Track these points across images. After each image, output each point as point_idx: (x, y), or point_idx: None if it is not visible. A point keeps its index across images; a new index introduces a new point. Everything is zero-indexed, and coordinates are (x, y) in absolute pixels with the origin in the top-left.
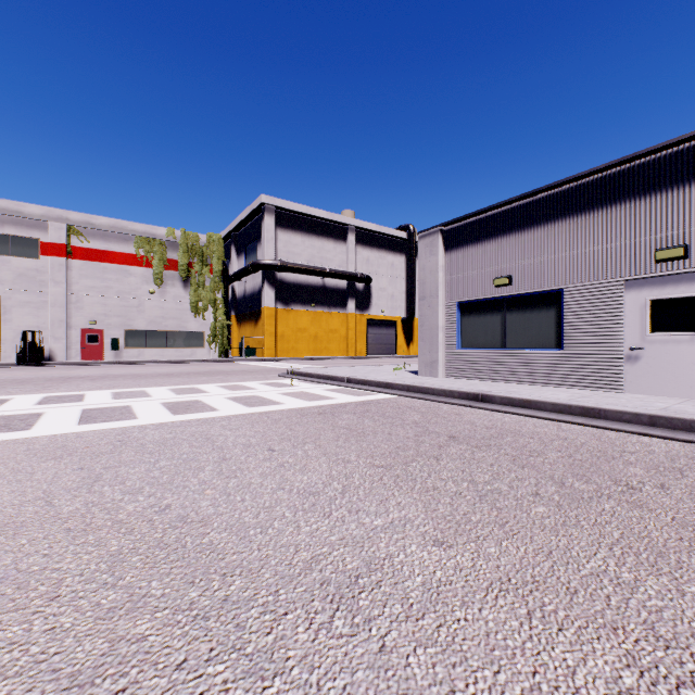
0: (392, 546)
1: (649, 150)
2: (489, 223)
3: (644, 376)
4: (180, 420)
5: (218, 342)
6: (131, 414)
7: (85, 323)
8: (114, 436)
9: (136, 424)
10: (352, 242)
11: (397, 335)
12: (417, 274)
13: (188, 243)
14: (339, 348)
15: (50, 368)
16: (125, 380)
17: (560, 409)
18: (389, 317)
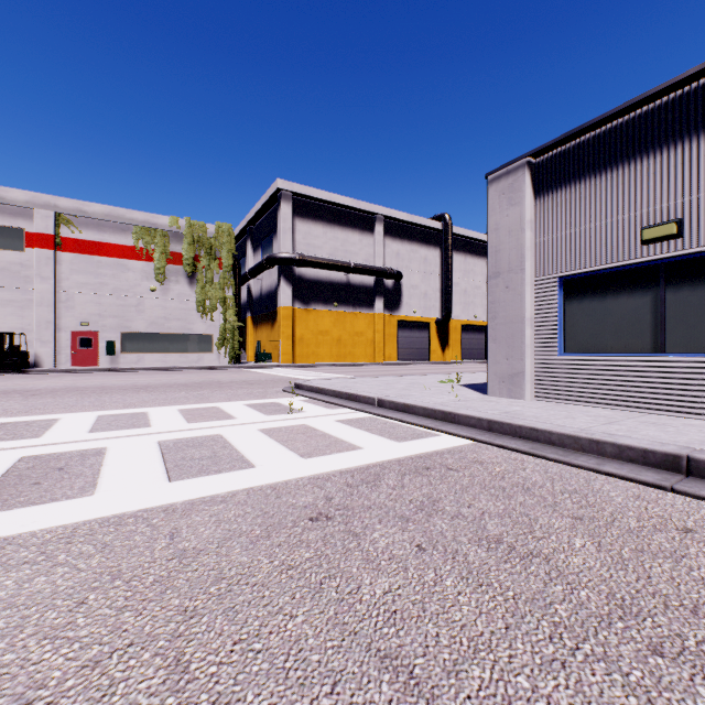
0: None
1: None
2: (627, 133)
3: None
4: None
5: (228, 346)
6: None
7: (76, 324)
8: None
9: None
10: (380, 234)
11: (431, 338)
12: (453, 269)
13: (194, 234)
14: (365, 352)
15: (23, 377)
16: (70, 397)
17: None
18: (421, 318)
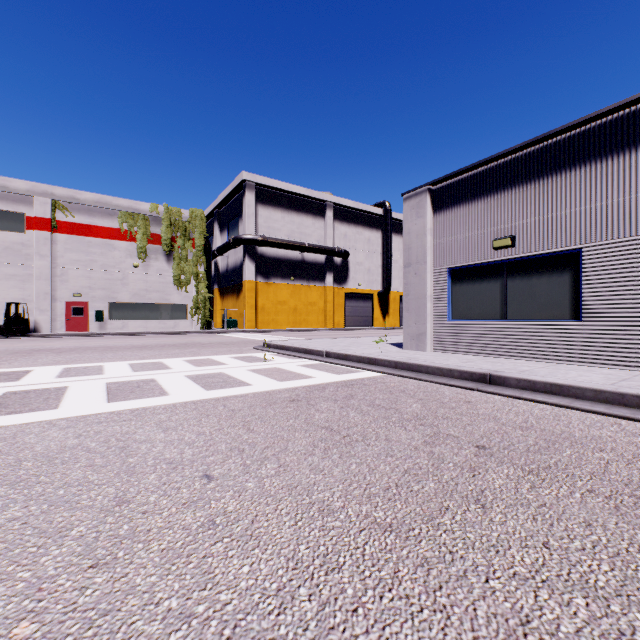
0: None
1: None
2: (486, 177)
3: None
4: (109, 412)
5: (201, 314)
6: (57, 400)
7: (70, 295)
8: None
9: (47, 417)
10: (330, 218)
11: (374, 307)
12: (393, 249)
13: (171, 218)
14: (317, 320)
15: (31, 340)
16: (92, 353)
17: (607, 398)
18: (366, 290)
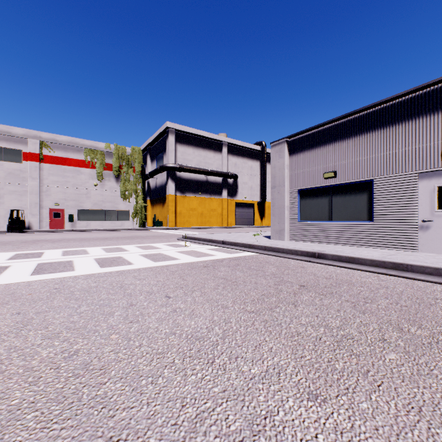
0: (271, 400)
1: (438, 80)
2: (320, 135)
3: (433, 240)
4: (104, 272)
5: (139, 217)
6: (71, 267)
7: (52, 204)
8: (53, 284)
9: (72, 274)
10: (225, 153)
11: (255, 212)
12: (267, 173)
13: (119, 153)
14: (217, 221)
15: (28, 234)
16: (74, 242)
17: (377, 264)
18: (249, 201)
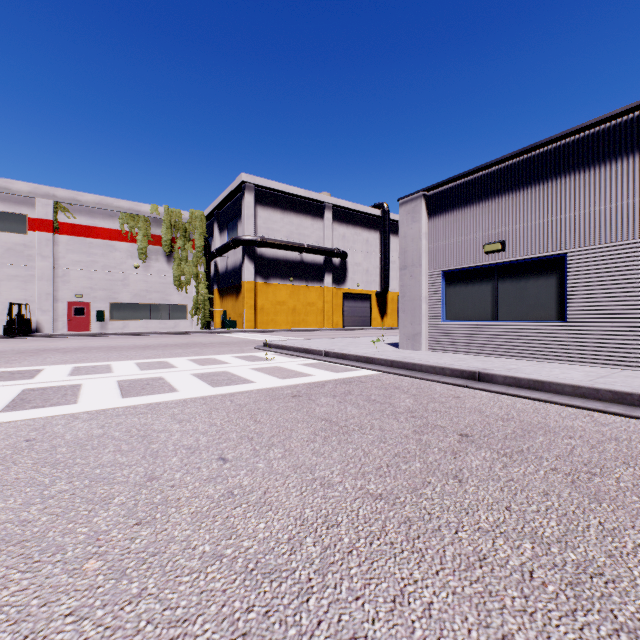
0: None
1: None
2: (478, 184)
3: None
4: (125, 406)
5: (200, 315)
6: (74, 396)
7: (71, 296)
8: (28, 431)
9: (69, 411)
10: (329, 219)
11: (372, 307)
12: (391, 250)
13: (171, 220)
14: (316, 320)
15: (34, 340)
16: (97, 353)
17: (584, 393)
18: (364, 291)
